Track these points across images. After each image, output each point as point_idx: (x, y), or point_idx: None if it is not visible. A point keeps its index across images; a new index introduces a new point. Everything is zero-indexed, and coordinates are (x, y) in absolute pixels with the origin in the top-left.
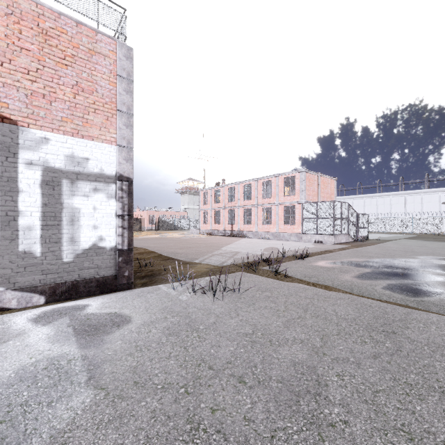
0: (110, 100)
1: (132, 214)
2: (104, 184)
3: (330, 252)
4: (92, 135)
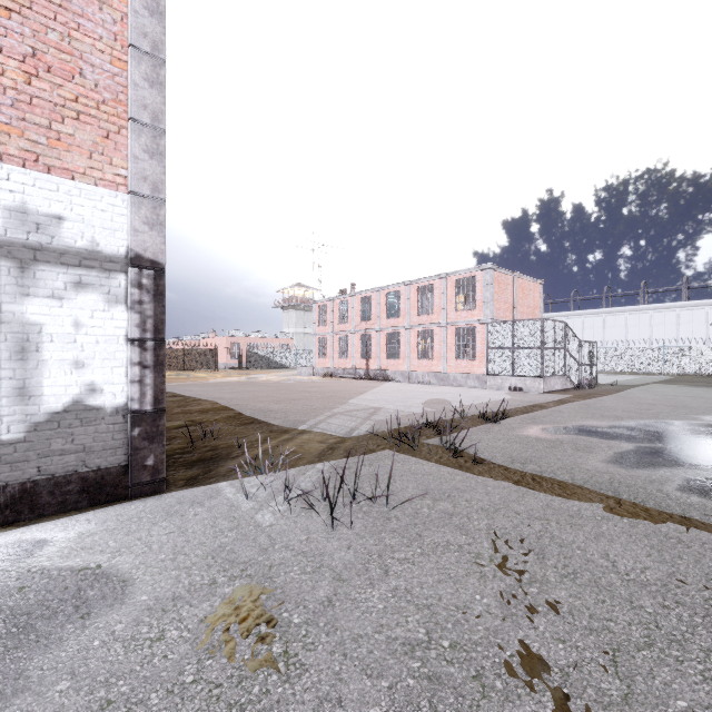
0: (113, 97)
1: (163, 337)
2: (100, 274)
3: (542, 407)
4: (72, 167)
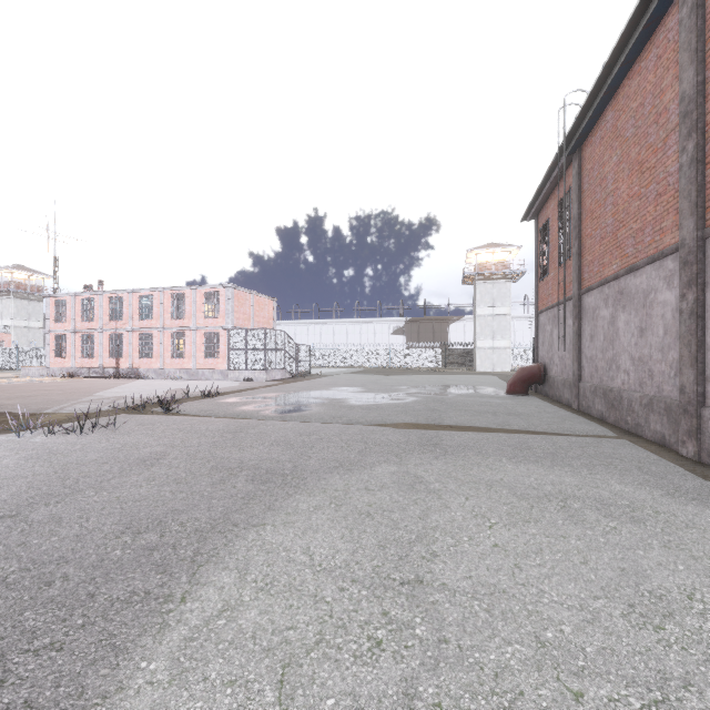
0: None
1: None
2: None
3: (253, 389)
4: None
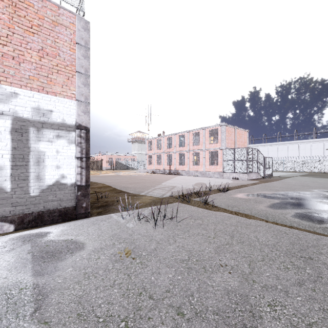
0: (70, 63)
1: (89, 156)
2: (66, 132)
3: (245, 186)
4: (55, 91)
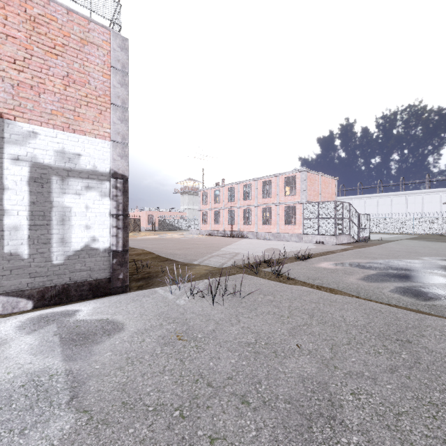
0: (103, 93)
1: (127, 213)
2: (97, 182)
3: (332, 252)
4: (85, 129)
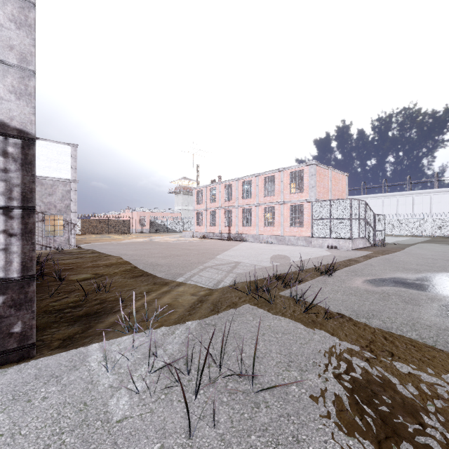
0: None
1: (32, 206)
2: None
3: (356, 261)
4: None
